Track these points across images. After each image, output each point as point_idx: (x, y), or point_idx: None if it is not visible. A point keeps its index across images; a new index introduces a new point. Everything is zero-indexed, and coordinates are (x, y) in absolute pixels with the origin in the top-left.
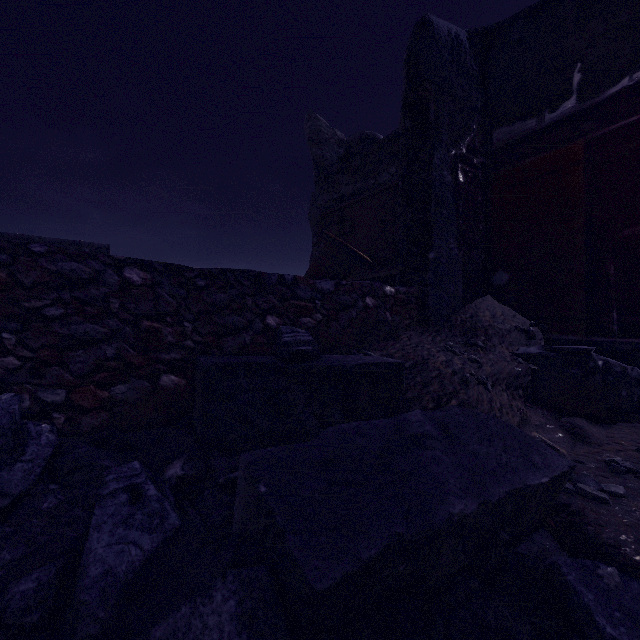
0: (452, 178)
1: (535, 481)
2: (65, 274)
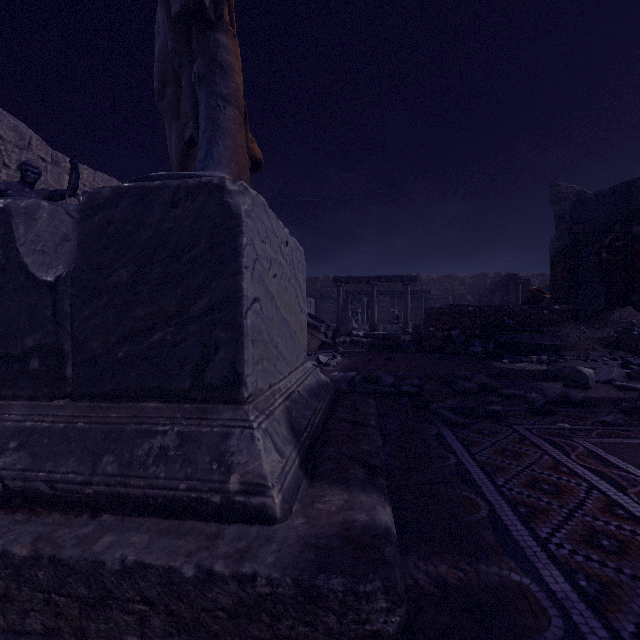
0: (596, 258)
1: (545, 343)
2: (458, 310)
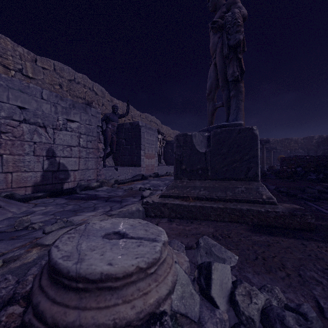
0: None
1: None
2: (300, 158)
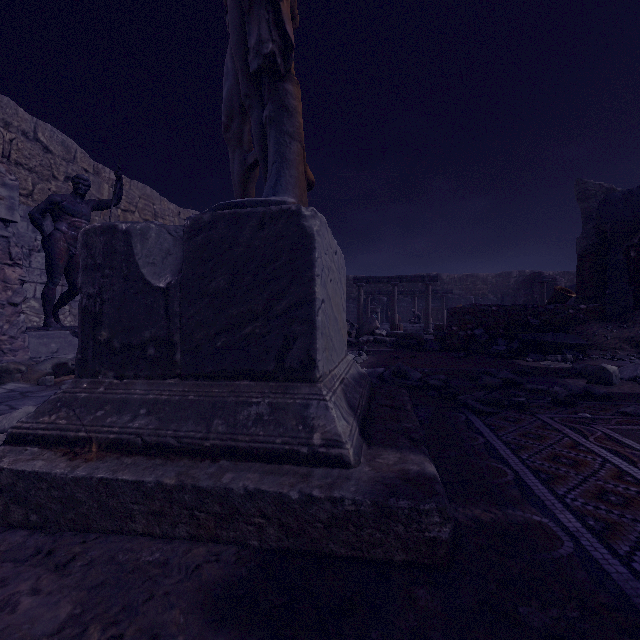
0: (624, 257)
1: (570, 342)
2: (482, 309)
